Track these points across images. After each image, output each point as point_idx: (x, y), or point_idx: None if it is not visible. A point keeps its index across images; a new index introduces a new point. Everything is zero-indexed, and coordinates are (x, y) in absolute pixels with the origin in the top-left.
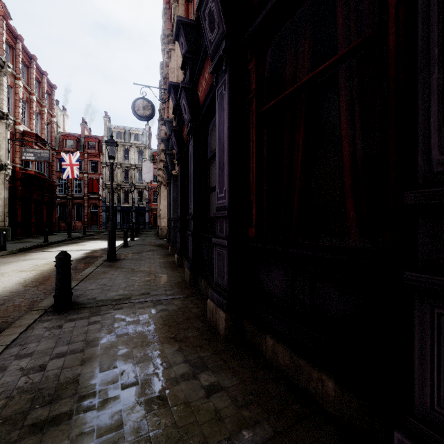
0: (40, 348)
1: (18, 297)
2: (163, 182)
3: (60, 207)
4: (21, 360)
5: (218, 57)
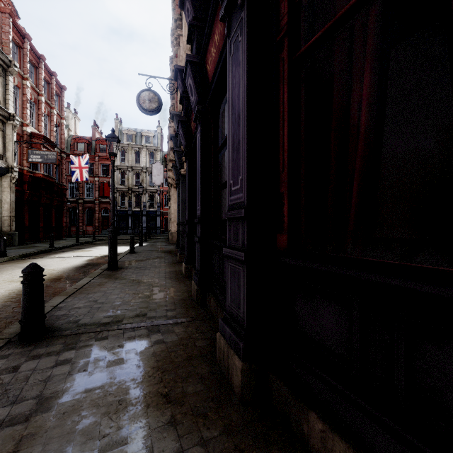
0: None
1: None
2: (173, 184)
3: (71, 211)
4: None
5: None
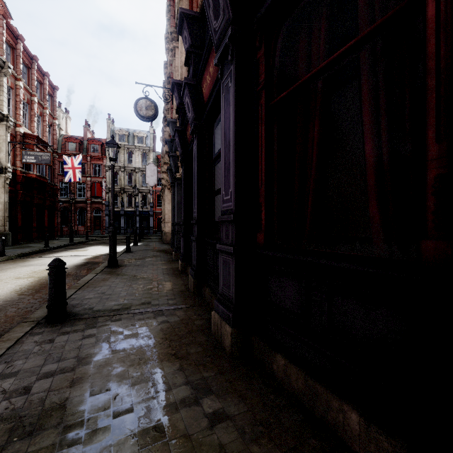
0: (27, 366)
1: (11, 307)
2: (167, 186)
3: (63, 211)
4: (4, 380)
5: (223, 46)
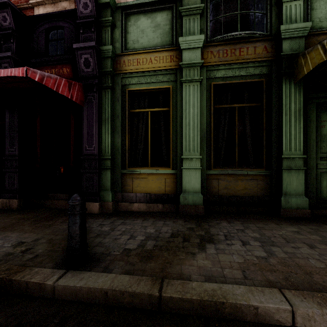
0: None
1: None
2: None
3: None
4: None
5: None
